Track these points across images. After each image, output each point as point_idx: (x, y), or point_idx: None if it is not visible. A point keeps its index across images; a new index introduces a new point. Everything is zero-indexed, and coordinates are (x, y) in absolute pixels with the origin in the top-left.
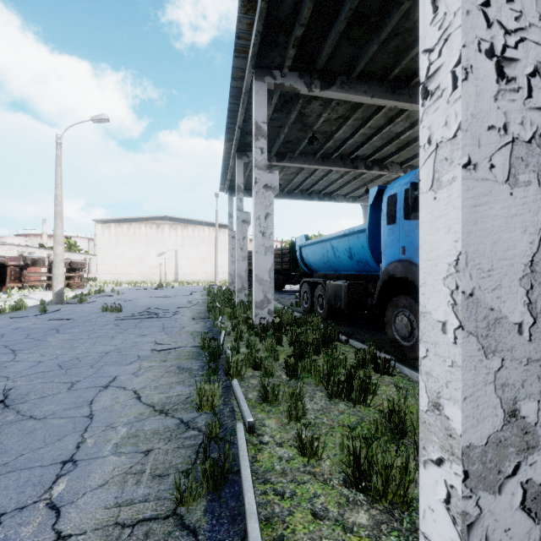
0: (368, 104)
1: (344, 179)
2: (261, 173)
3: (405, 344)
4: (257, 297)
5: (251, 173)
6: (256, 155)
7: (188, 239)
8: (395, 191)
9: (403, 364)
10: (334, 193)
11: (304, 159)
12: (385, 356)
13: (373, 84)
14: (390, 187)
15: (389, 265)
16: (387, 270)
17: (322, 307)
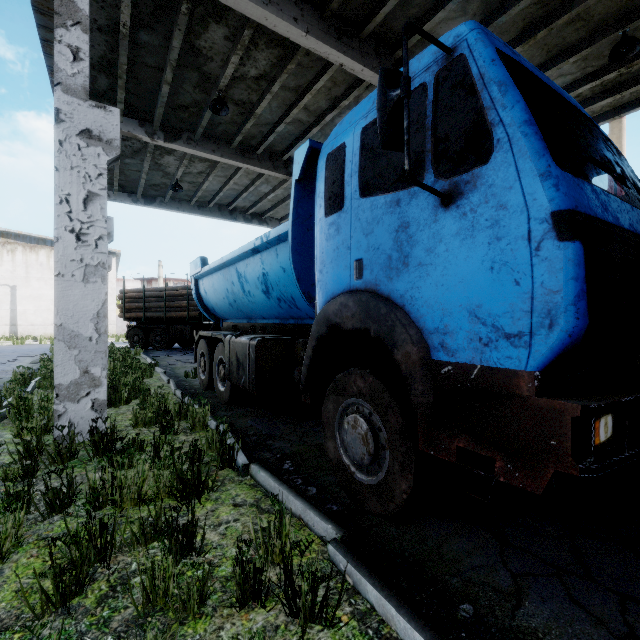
0: (304, 62)
1: (278, 195)
2: (74, 103)
3: (362, 479)
4: (62, 374)
5: (128, 161)
6: (60, 60)
7: (39, 269)
8: (341, 139)
9: (363, 568)
10: (265, 215)
11: (213, 146)
12: (320, 524)
13: (308, 12)
14: (333, 134)
15: (329, 303)
16: (326, 312)
17: (225, 381)
